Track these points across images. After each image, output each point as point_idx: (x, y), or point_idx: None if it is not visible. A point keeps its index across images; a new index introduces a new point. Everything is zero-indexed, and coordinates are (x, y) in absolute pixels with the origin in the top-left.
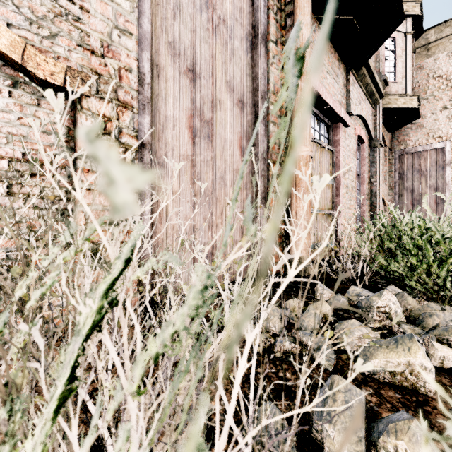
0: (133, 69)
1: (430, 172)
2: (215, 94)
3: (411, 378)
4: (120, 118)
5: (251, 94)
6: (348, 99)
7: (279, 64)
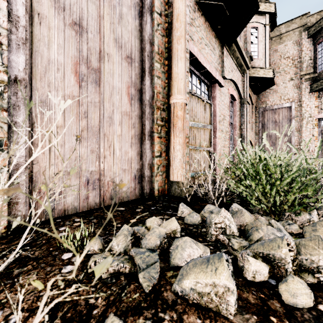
0: (1, 8)
1: (282, 123)
2: (102, 47)
3: (216, 299)
4: None
5: (139, 53)
6: (223, 67)
7: (163, 31)
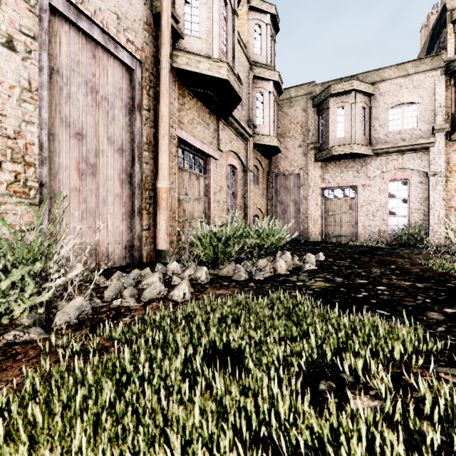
0: (35, 143)
1: (292, 190)
2: (98, 146)
3: None
4: (26, 171)
5: (129, 144)
6: (218, 140)
7: (151, 123)
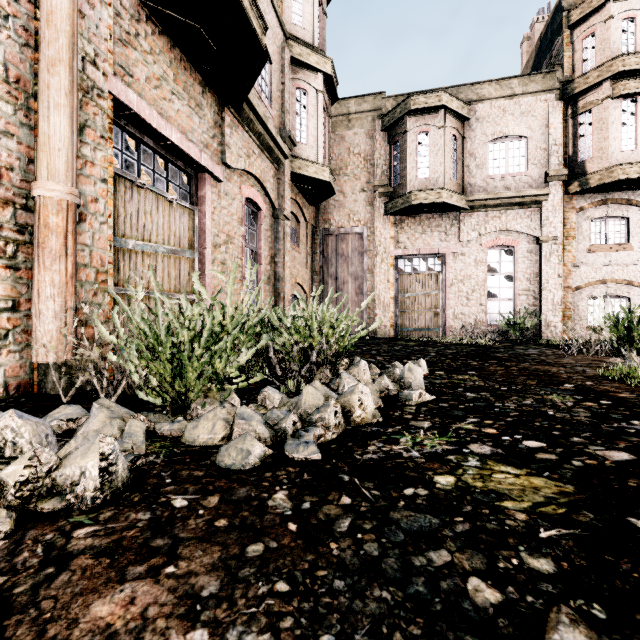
0: None
1: (351, 259)
2: None
3: None
4: None
5: None
6: (223, 145)
7: (25, 36)
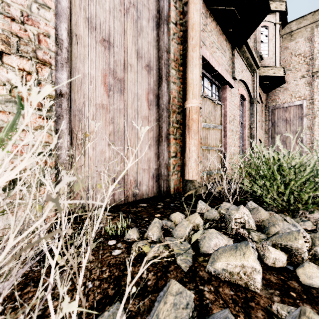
0: (51, 35)
1: (293, 121)
2: (126, 59)
3: (244, 277)
4: (39, 72)
5: (156, 61)
6: (233, 68)
7: (178, 40)
